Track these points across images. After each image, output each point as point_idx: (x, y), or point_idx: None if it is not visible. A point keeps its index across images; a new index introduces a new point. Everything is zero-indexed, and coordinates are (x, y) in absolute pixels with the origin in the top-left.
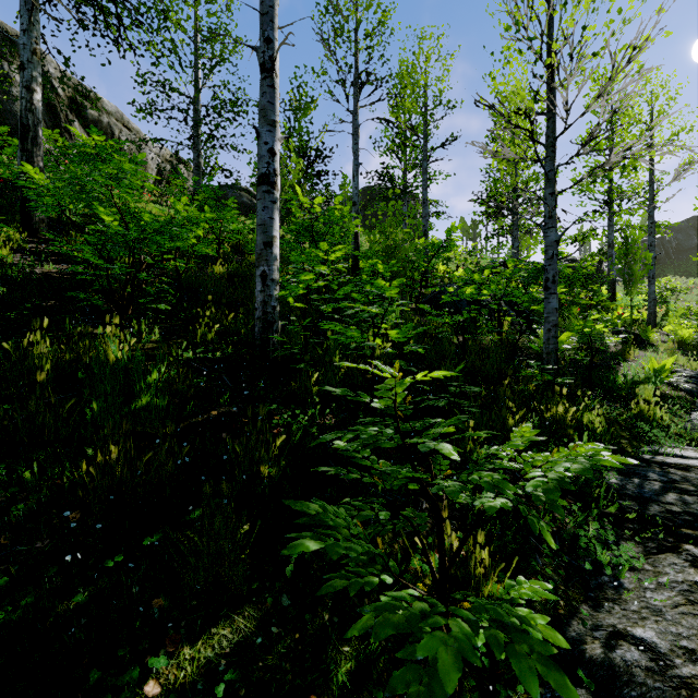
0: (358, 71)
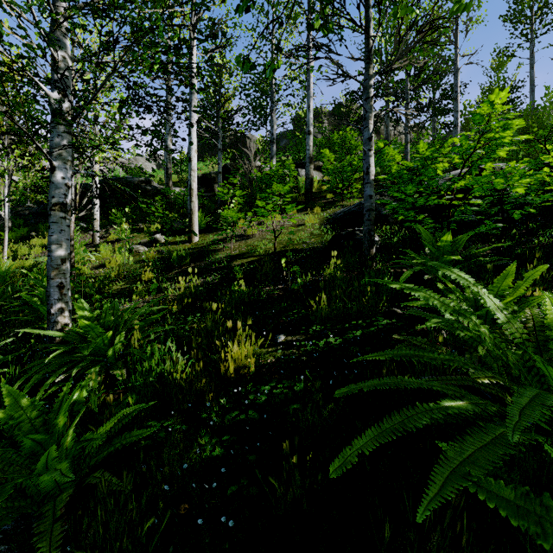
0: (533, 32)
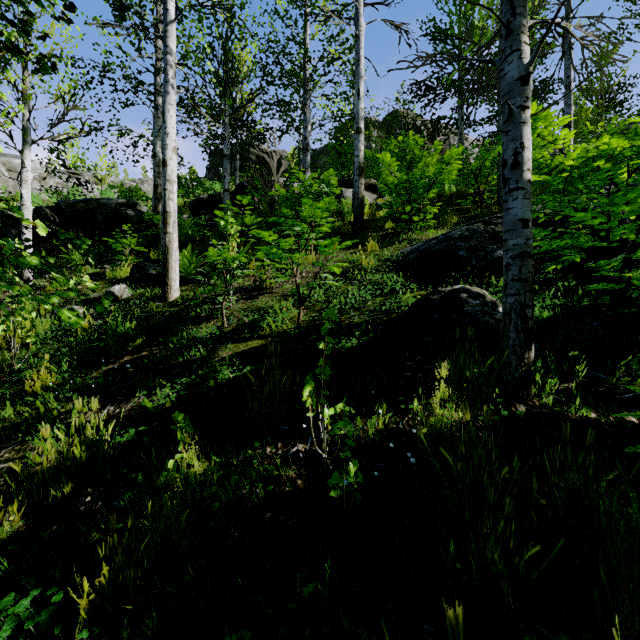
0: None
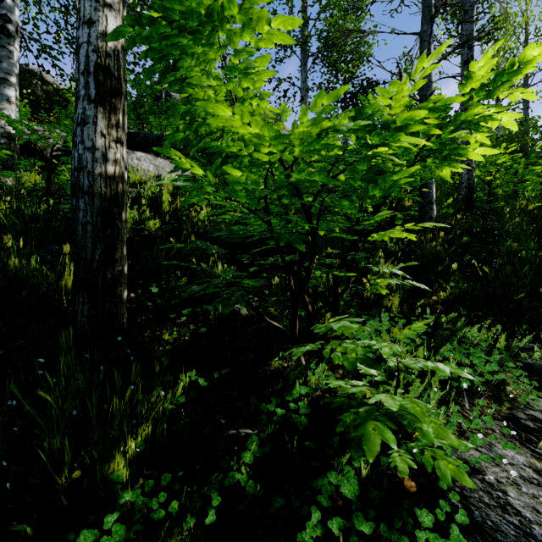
0: None
